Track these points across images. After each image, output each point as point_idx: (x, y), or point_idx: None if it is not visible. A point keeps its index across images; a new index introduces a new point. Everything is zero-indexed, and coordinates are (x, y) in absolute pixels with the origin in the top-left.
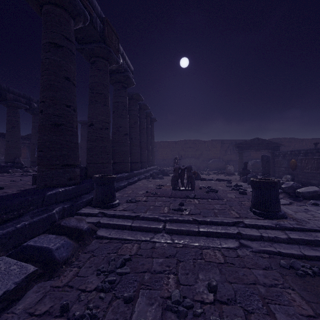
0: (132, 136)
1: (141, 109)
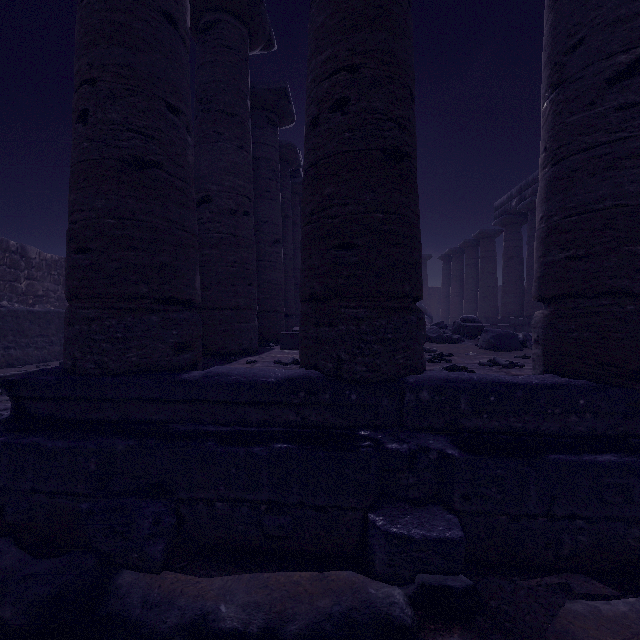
0: (494, 285)
1: (477, 247)
